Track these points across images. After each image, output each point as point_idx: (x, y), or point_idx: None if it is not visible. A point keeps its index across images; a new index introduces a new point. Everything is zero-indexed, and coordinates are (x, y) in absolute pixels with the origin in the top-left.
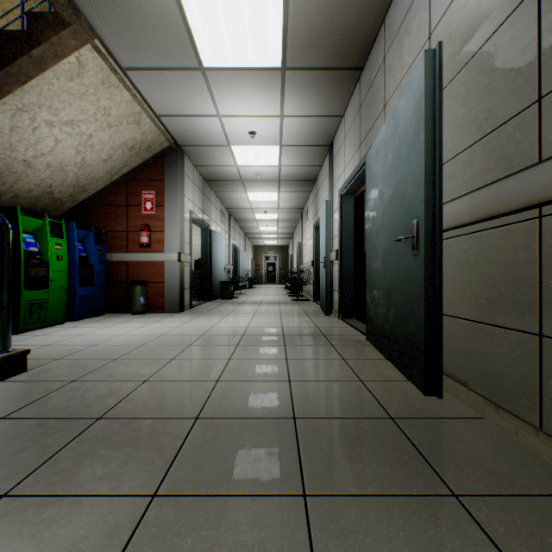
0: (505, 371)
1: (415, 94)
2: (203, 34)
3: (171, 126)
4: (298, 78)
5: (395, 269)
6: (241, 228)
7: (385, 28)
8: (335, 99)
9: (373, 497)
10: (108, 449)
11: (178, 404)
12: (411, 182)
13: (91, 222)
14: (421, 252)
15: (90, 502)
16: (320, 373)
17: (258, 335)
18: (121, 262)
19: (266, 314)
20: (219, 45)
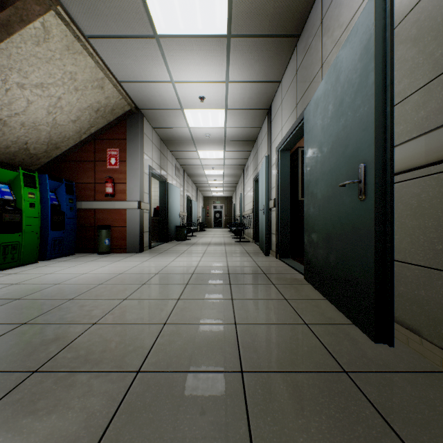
0: None
1: (362, 38)
2: (156, 0)
3: (131, 91)
4: (242, 45)
5: (337, 214)
6: (194, 182)
7: None
8: (274, 66)
9: None
10: (30, 418)
11: (121, 353)
12: (357, 127)
13: (64, 175)
14: (370, 196)
15: None
16: (265, 315)
17: (206, 273)
18: (89, 209)
19: (213, 254)
20: (170, 12)
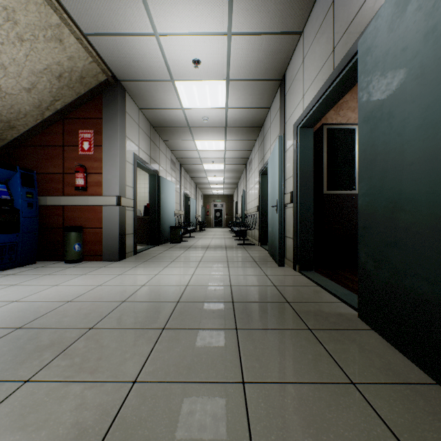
0: None
1: None
2: None
3: (103, 51)
4: None
5: None
6: (192, 179)
7: None
8: (296, 3)
9: None
10: None
11: None
12: None
13: (25, 163)
14: None
15: None
16: None
17: (198, 301)
18: (56, 206)
19: (211, 262)
20: None
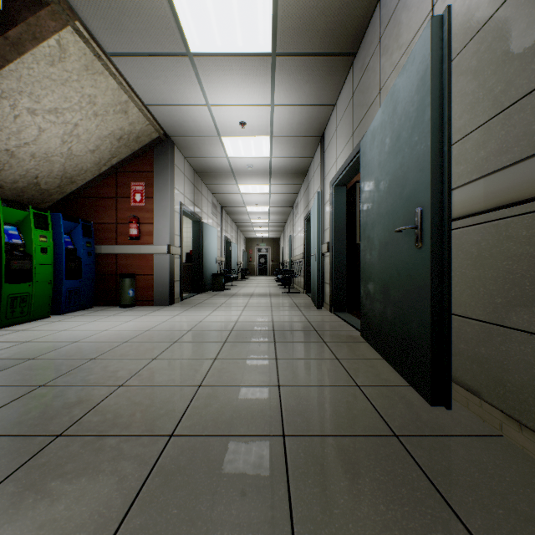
0: (531, 383)
1: (418, 68)
2: (189, 15)
3: (159, 116)
4: (289, 65)
5: (394, 263)
6: (234, 221)
7: (381, 8)
8: (327, 87)
9: None
10: (59, 481)
11: (152, 417)
12: (414, 166)
13: (80, 213)
14: (426, 244)
15: None
16: (312, 376)
17: (247, 330)
18: (110, 254)
19: (256, 307)
20: (206, 27)
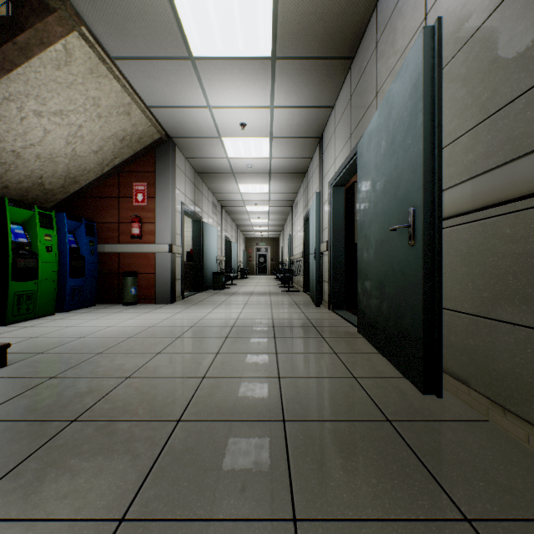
0: (514, 371)
1: (411, 75)
2: (192, 20)
3: (161, 117)
4: (289, 68)
5: (389, 260)
6: (233, 221)
7: (378, 14)
8: (326, 90)
9: (374, 522)
10: (77, 459)
11: (159, 404)
12: (407, 168)
13: (83, 213)
14: (418, 242)
15: (47, 529)
16: (311, 369)
17: (248, 326)
18: (112, 253)
19: (256, 305)
20: (208, 32)
